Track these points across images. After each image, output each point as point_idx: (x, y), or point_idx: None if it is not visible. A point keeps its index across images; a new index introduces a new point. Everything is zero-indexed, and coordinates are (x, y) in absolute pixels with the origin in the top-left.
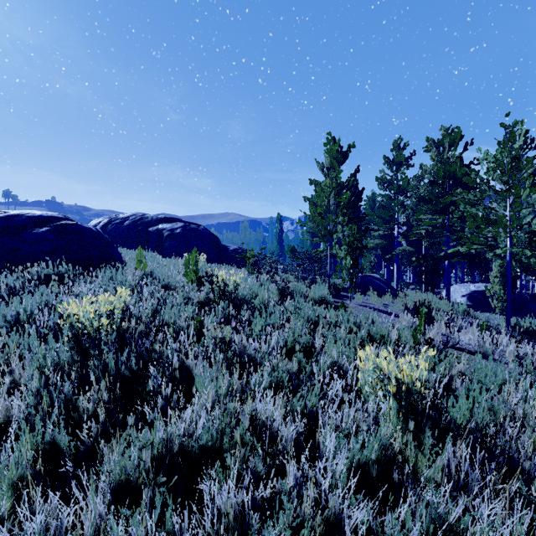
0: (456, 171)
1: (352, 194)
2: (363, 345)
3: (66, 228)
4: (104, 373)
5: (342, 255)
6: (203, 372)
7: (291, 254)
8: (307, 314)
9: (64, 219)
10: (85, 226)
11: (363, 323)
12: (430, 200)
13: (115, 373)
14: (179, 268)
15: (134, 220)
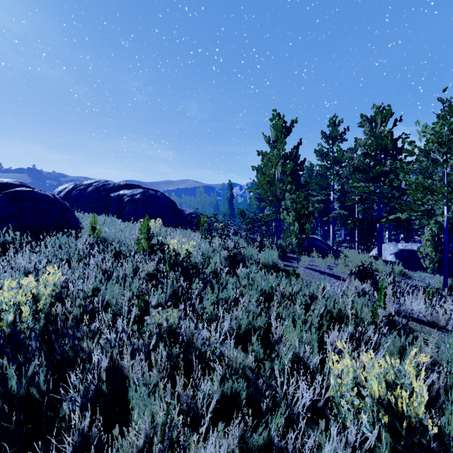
0: (386, 144)
1: (295, 164)
2: (321, 323)
3: (20, 195)
4: (3, 394)
5: (290, 221)
6: (140, 376)
7: (240, 216)
8: (261, 286)
9: (19, 186)
10: (41, 193)
11: (316, 294)
12: (364, 170)
13: (26, 386)
14: (135, 233)
15: (97, 186)
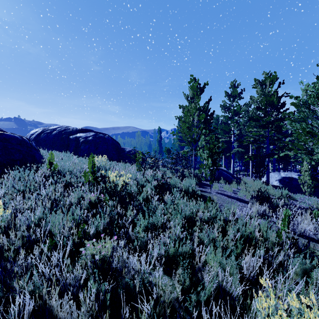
0: (273, 100)
1: (206, 115)
2: (236, 246)
3: None
4: None
5: (205, 157)
6: (69, 316)
7: (167, 153)
8: (184, 212)
9: None
10: (10, 135)
11: (229, 218)
12: (257, 119)
13: None
14: (85, 167)
15: (60, 130)
